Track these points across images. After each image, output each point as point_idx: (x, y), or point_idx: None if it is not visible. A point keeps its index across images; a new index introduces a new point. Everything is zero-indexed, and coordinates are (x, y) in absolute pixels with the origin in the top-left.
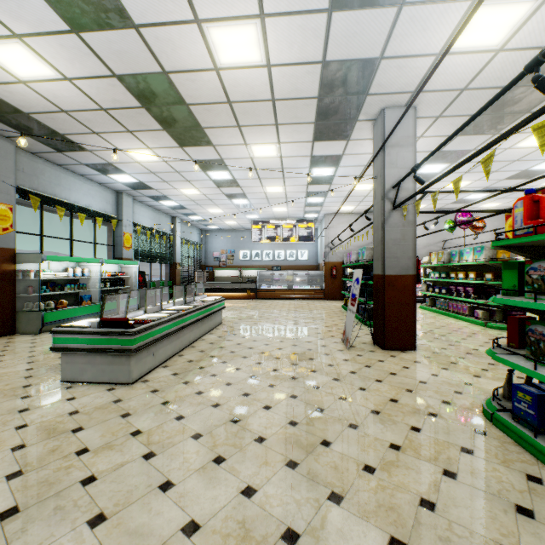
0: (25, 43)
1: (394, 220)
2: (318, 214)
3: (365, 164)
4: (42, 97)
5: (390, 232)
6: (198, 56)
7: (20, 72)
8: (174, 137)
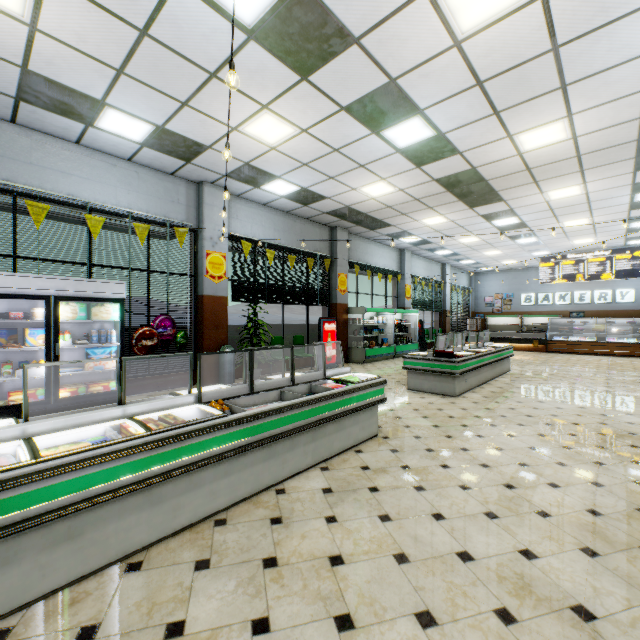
0: (386, 180)
1: None
2: None
3: None
4: (379, 203)
5: None
6: (504, 152)
7: (374, 194)
8: (466, 203)
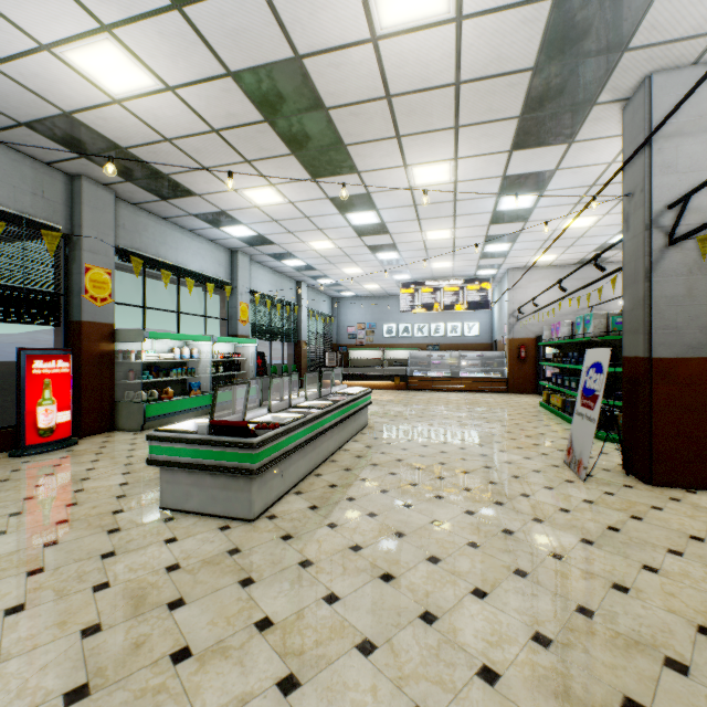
0: (117, 37)
1: (671, 264)
2: (497, 269)
3: (591, 183)
4: (140, 122)
5: (663, 285)
6: (348, 19)
7: (113, 87)
8: (305, 164)
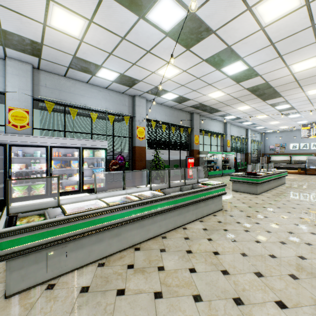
0: (221, 90)
1: None
2: None
3: None
4: (216, 101)
5: None
6: (284, 73)
7: (214, 97)
8: (261, 99)
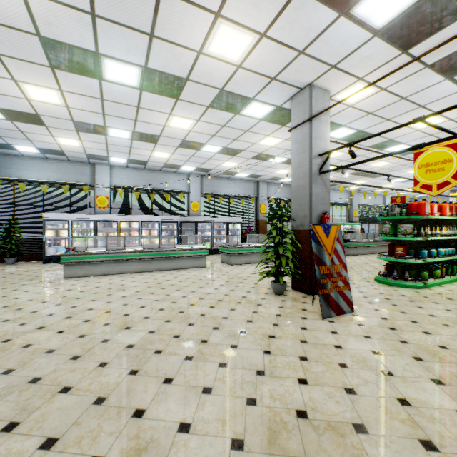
0: None
1: None
2: None
3: None
4: None
5: None
6: (369, 167)
7: None
8: (369, 177)
